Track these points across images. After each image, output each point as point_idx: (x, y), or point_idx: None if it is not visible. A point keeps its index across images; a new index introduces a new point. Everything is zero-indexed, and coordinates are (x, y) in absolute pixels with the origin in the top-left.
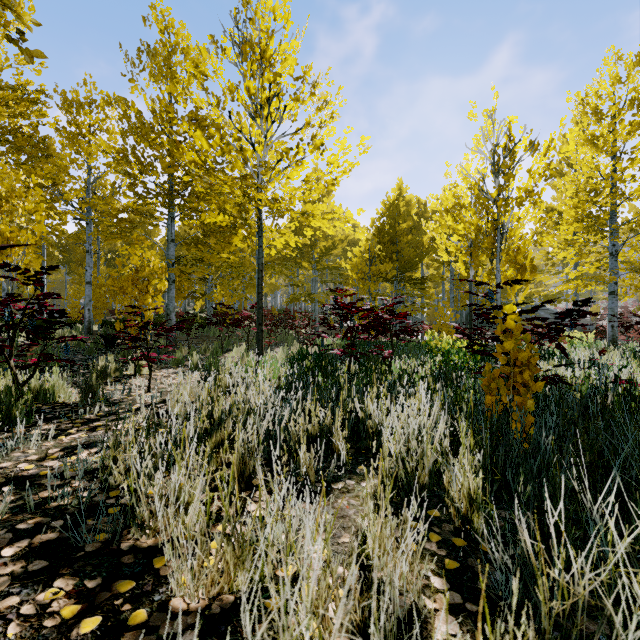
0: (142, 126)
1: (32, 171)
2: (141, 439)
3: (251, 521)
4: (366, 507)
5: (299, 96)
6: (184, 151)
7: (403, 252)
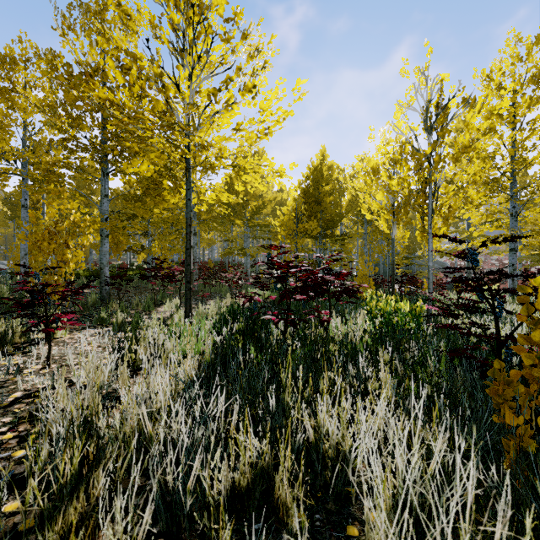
0: (70, 77)
1: None
2: None
3: None
4: None
5: (229, 36)
6: (96, 86)
7: (326, 211)
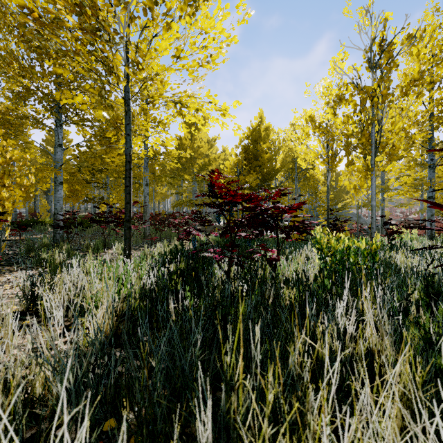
0: (18, 25)
1: None
2: None
3: None
4: None
5: None
6: None
7: (264, 166)
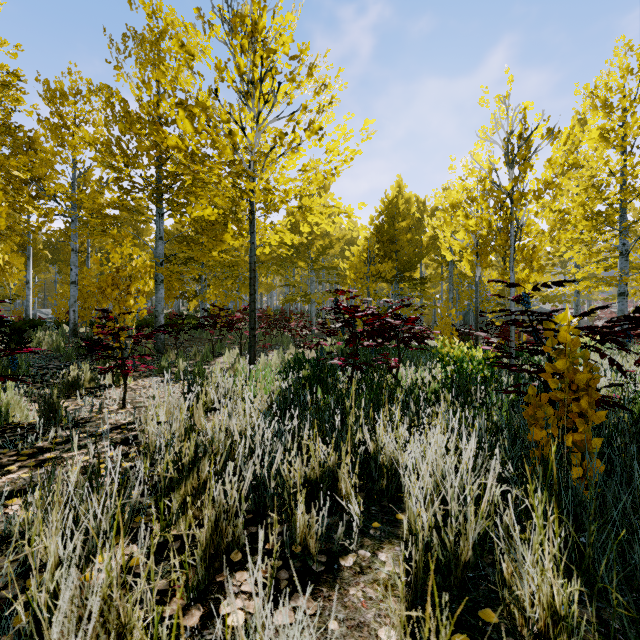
0: (127, 115)
1: (5, 161)
2: (65, 511)
3: (223, 638)
4: (394, 617)
5: (295, 76)
6: (165, 135)
7: (403, 251)
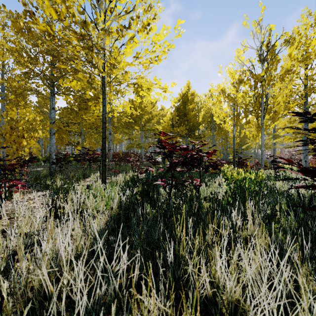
0: (28, 30)
1: None
2: None
3: None
4: None
5: None
6: (37, 21)
7: (190, 120)
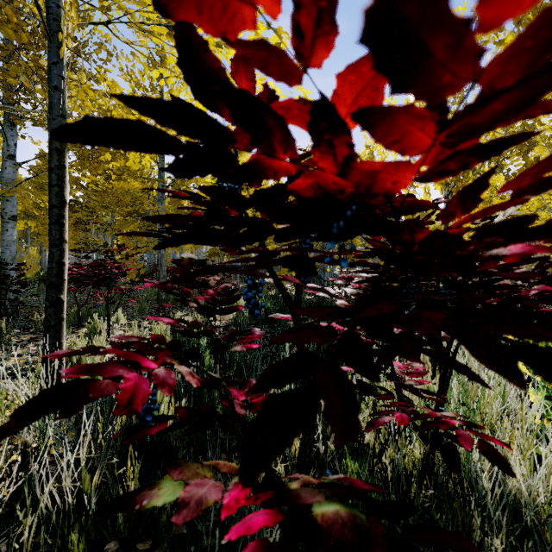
0: None
1: None
2: None
3: None
4: None
5: None
6: None
7: None
